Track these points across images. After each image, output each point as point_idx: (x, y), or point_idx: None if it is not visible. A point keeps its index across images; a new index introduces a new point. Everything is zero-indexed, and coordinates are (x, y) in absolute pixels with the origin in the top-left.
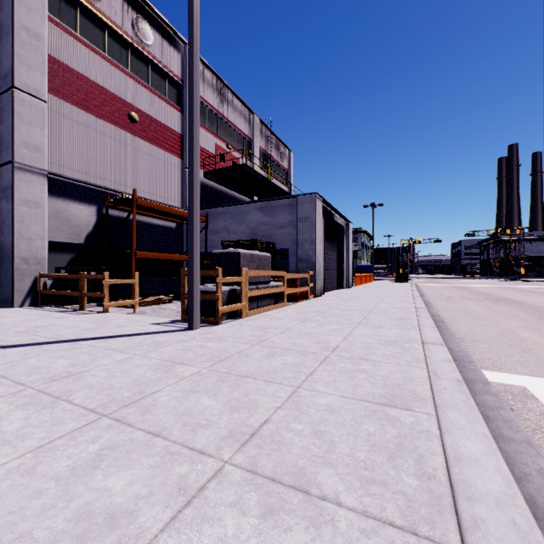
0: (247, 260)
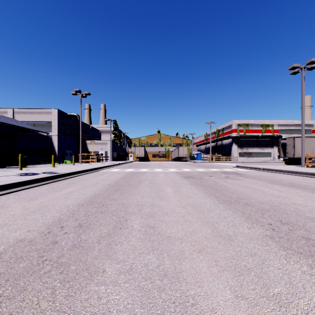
0: None
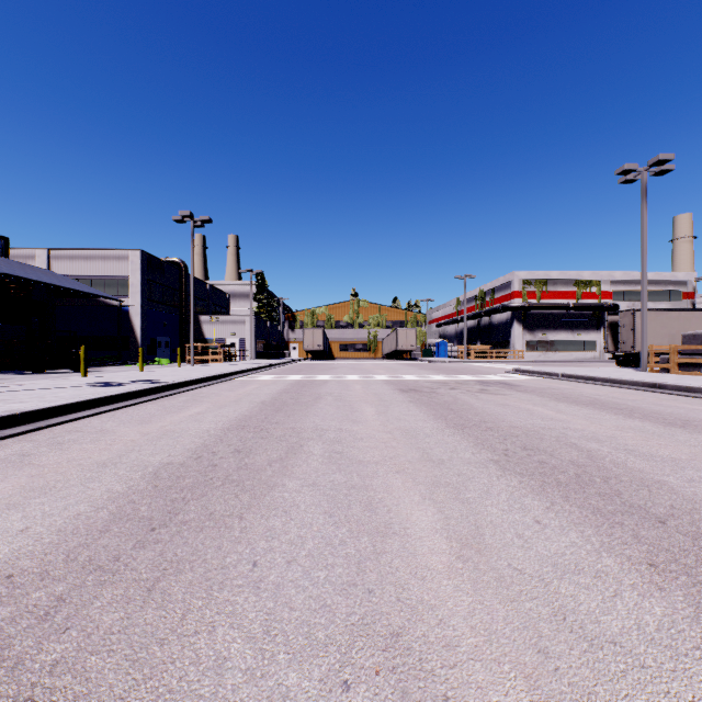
0: (689, 338)
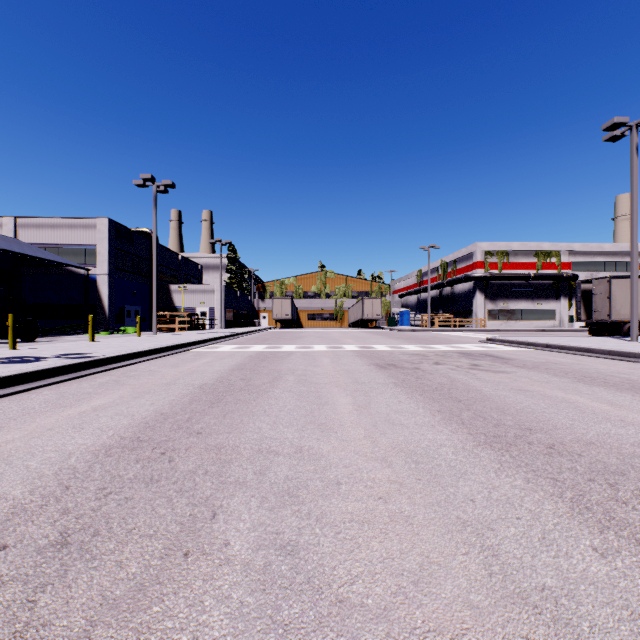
0: None
